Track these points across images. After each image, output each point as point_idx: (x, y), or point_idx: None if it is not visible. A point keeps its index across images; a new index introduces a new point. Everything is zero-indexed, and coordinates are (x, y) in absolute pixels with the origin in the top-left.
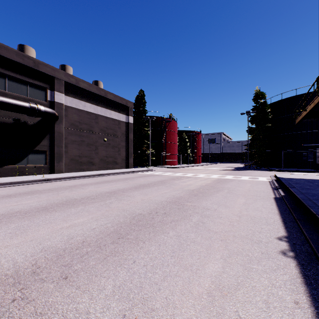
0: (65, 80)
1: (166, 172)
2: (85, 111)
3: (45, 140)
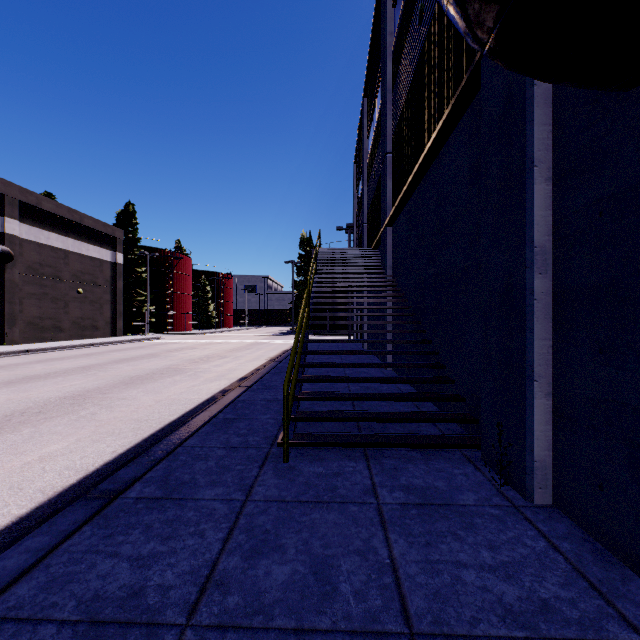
0: (21, 199)
1: (185, 340)
2: (50, 247)
3: None
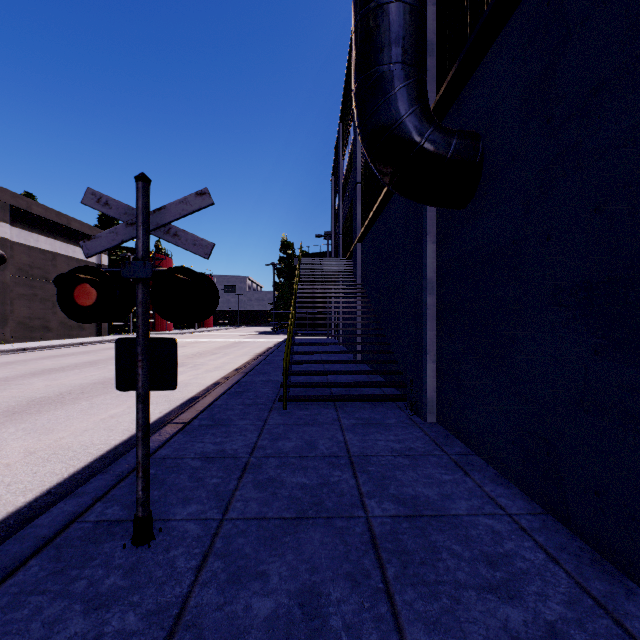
0: (13, 204)
1: None
2: (39, 249)
3: None
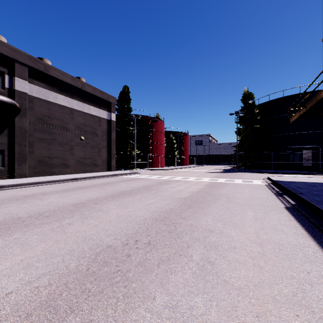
0: (30, 65)
1: (152, 175)
2: (57, 104)
3: (2, 137)
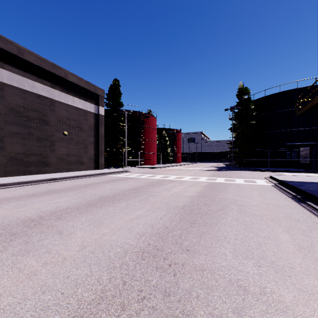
0: None
1: (143, 174)
2: (35, 94)
3: None
